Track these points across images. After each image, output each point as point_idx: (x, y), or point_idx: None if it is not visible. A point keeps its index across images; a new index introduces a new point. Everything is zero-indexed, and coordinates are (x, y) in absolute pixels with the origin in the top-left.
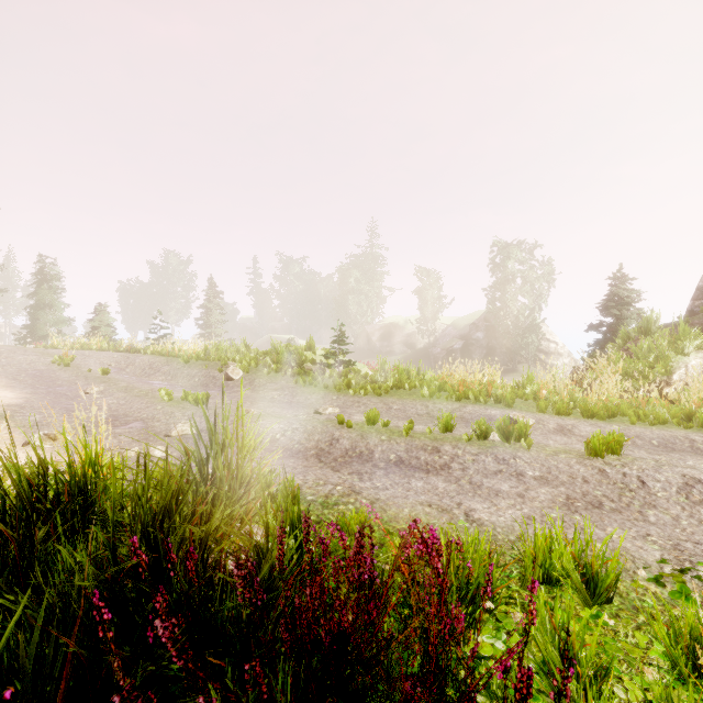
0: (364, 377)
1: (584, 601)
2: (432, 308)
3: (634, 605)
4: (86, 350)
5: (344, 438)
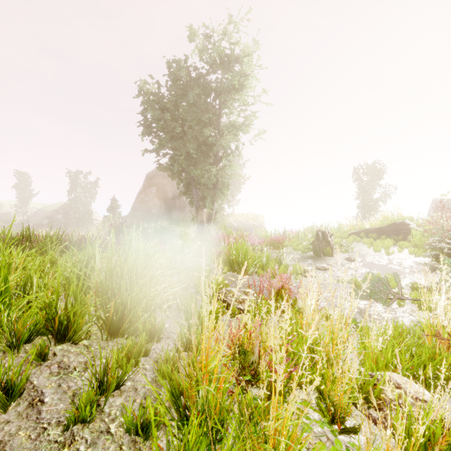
0: None
1: None
2: (25, 197)
3: None
4: None
5: None
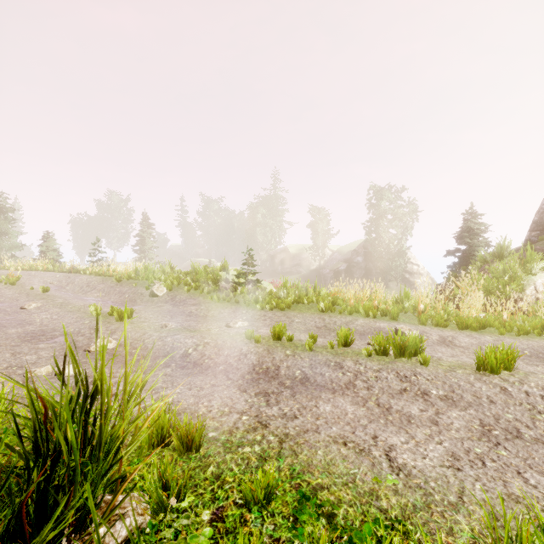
0: (269, 293)
1: None
2: (322, 238)
3: None
4: (33, 271)
5: (251, 353)
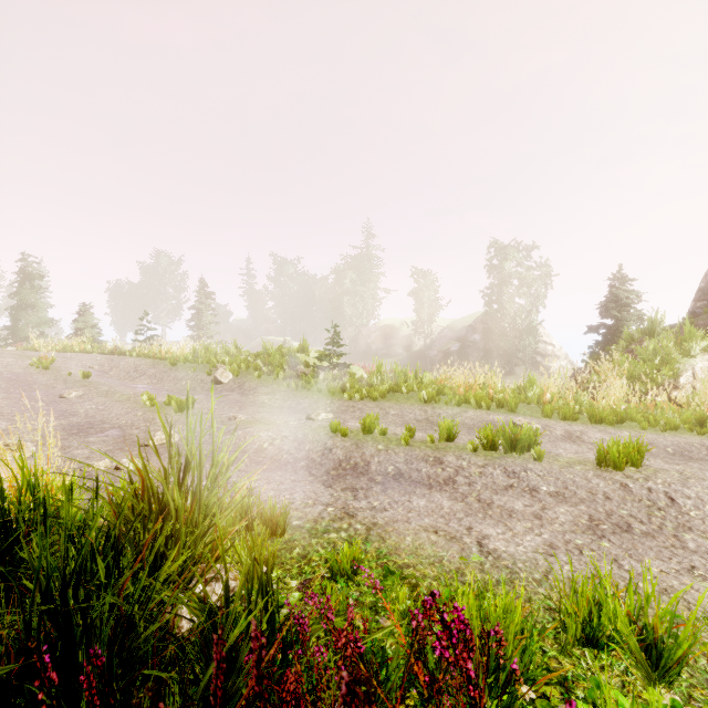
0: (359, 380)
1: (647, 677)
2: (428, 309)
3: (707, 679)
4: (68, 353)
5: (337, 448)
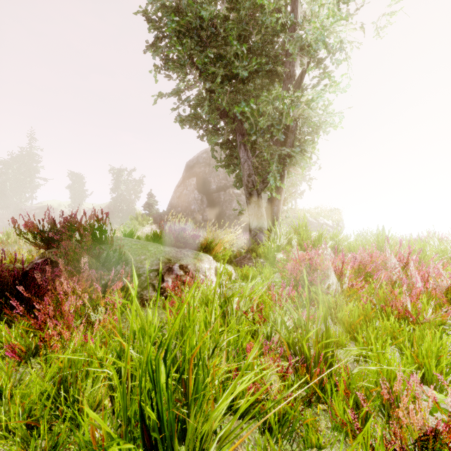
0: None
1: None
2: (79, 197)
3: None
4: None
5: None
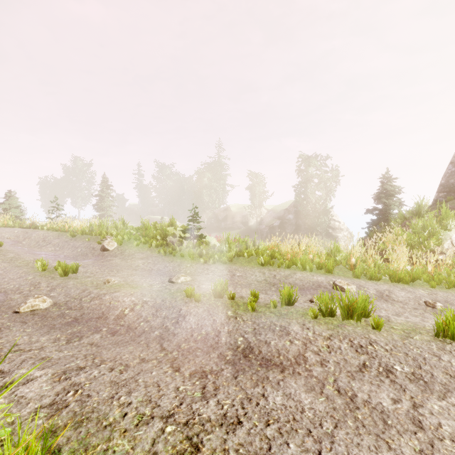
0: (212, 247)
1: None
2: (259, 198)
3: None
4: None
5: (190, 315)
